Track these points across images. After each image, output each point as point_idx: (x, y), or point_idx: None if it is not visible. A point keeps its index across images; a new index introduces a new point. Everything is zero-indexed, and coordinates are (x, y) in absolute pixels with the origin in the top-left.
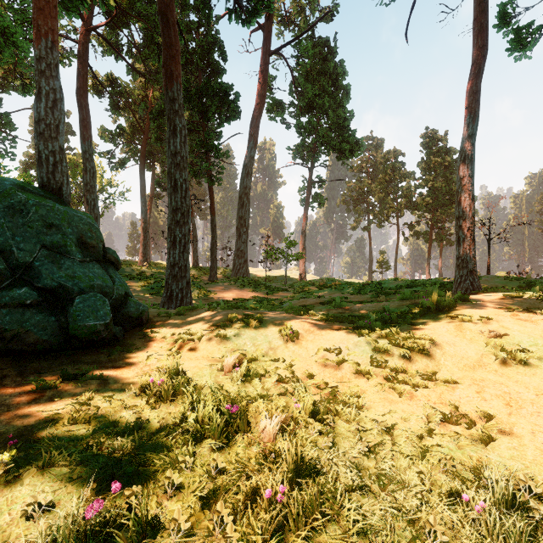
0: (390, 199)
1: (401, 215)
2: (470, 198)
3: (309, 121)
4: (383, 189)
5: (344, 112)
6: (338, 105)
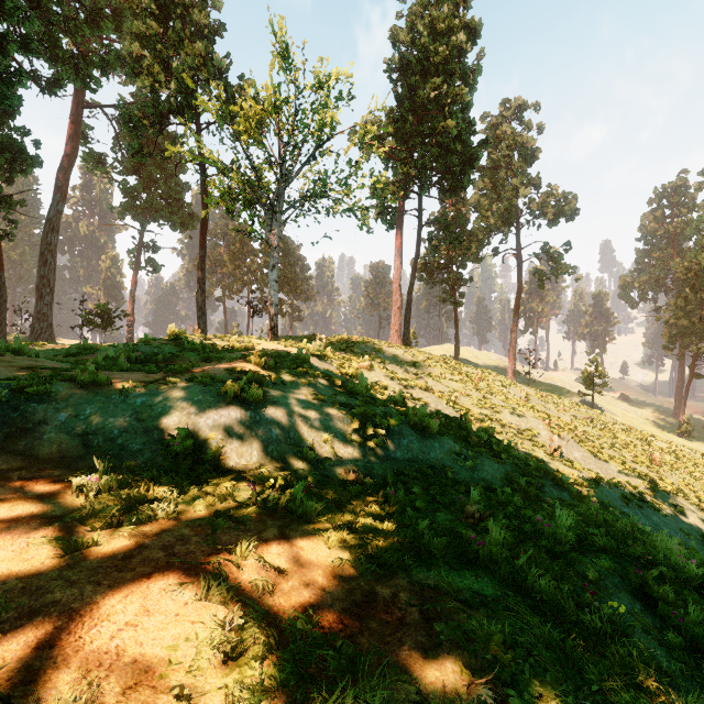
0: (239, 273)
1: (249, 289)
2: (202, 291)
3: (134, 187)
4: (234, 261)
5: (178, 183)
6: (171, 176)
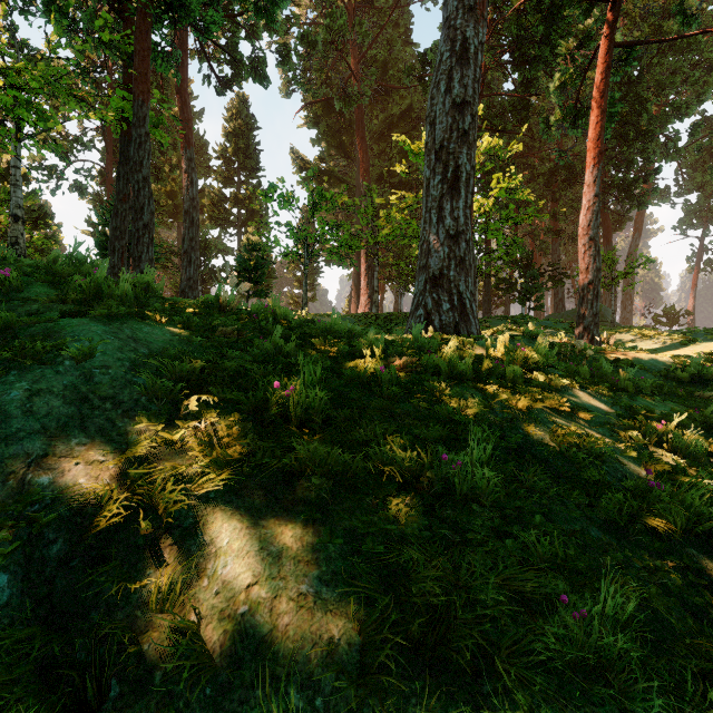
0: None
1: None
2: None
3: (697, 204)
4: None
5: None
6: None
